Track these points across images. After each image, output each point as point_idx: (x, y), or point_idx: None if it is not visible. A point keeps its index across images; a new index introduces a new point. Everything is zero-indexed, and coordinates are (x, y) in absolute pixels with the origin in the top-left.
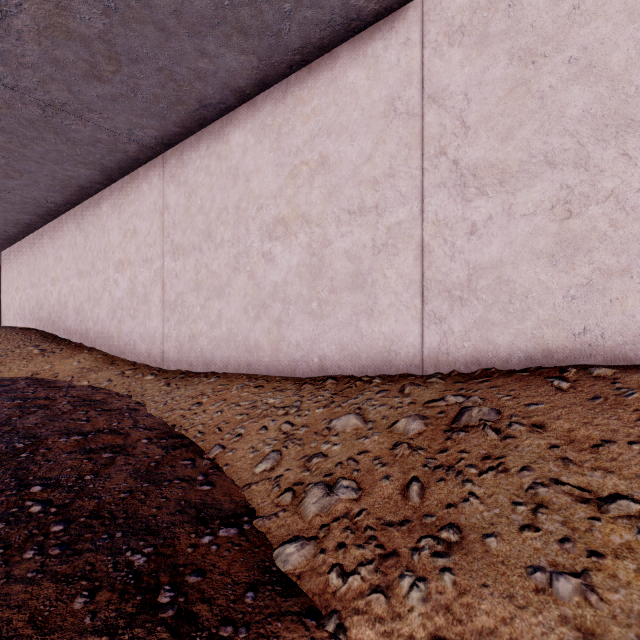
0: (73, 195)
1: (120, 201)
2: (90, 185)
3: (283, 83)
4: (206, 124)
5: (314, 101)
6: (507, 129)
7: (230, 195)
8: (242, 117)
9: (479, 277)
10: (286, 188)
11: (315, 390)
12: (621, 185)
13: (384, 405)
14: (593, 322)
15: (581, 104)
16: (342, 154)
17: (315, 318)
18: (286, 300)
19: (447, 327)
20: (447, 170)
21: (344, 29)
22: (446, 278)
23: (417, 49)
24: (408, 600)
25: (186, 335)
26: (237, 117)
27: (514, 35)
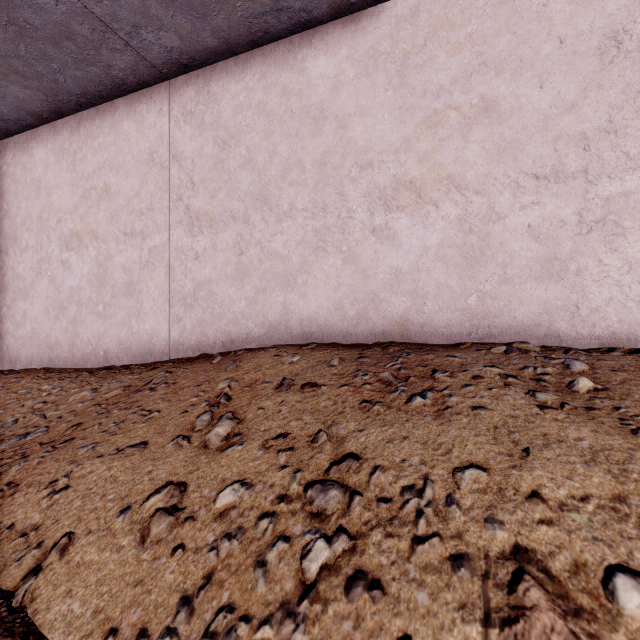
0: None
1: None
2: None
3: (78, 116)
4: (11, 134)
5: (101, 138)
6: (214, 190)
7: (34, 205)
8: (44, 136)
9: (200, 290)
10: (80, 207)
11: (89, 377)
12: (263, 237)
13: (117, 382)
14: (252, 321)
15: (247, 183)
16: (120, 186)
17: (101, 318)
18: (80, 303)
19: (183, 325)
20: (183, 212)
21: (116, 89)
22: (183, 290)
23: (166, 119)
24: (10, 473)
25: None
26: (40, 135)
27: (217, 128)
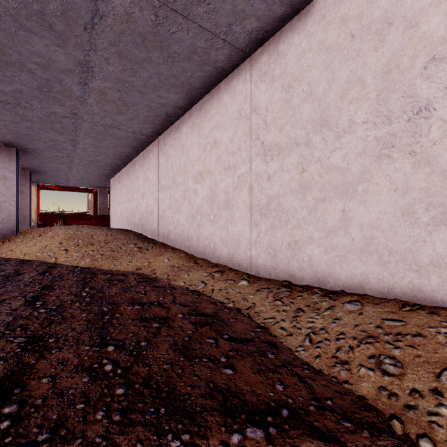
0: (159, 125)
1: (199, 120)
2: (174, 112)
3: None
4: None
5: None
6: None
7: (368, 61)
8: None
9: None
10: None
11: None
12: None
13: None
14: None
15: None
16: None
17: None
18: None
19: None
20: None
21: None
22: None
23: None
24: None
25: (283, 241)
26: None
27: None
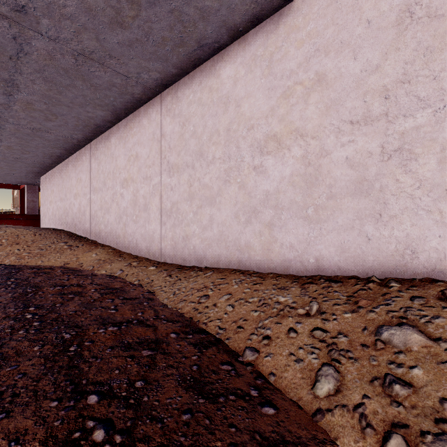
0: (90, 132)
1: (125, 134)
2: (103, 124)
3: (275, 16)
4: (199, 64)
5: (309, 25)
6: None
7: (221, 120)
8: (233, 53)
9: None
10: (278, 108)
11: (323, 290)
12: None
13: (439, 317)
14: None
15: None
16: (342, 69)
17: (310, 222)
18: (278, 206)
19: None
20: None
21: None
22: None
23: None
24: None
25: (180, 236)
26: (228, 54)
27: None
